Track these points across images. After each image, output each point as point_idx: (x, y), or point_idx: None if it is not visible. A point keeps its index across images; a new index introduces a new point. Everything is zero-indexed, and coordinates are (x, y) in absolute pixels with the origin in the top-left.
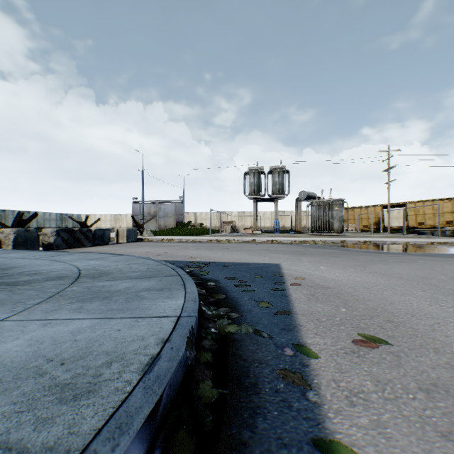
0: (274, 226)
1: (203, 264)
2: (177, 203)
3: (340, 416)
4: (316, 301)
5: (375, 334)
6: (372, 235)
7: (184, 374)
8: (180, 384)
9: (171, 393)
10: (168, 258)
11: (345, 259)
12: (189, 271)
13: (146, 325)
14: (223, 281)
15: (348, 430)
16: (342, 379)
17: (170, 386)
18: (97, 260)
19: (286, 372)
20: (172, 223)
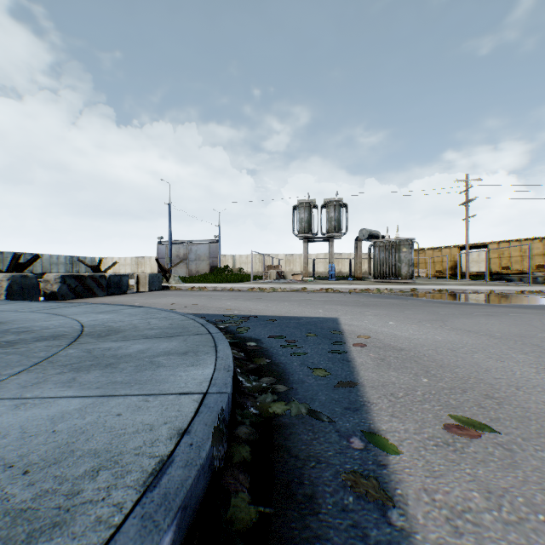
0: (329, 271)
1: (241, 319)
2: (212, 243)
3: None
4: (388, 368)
5: (473, 416)
6: (447, 283)
7: (208, 482)
8: (202, 500)
9: (186, 519)
10: (198, 311)
11: (419, 312)
12: (224, 327)
13: (158, 406)
14: (266, 341)
15: None
16: (437, 489)
17: (185, 509)
18: (108, 314)
19: (355, 476)
20: (206, 268)
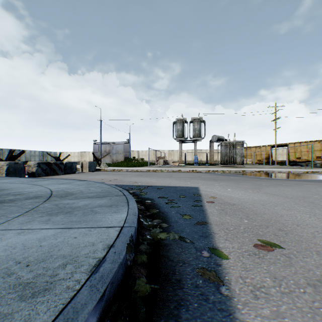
0: (194, 160)
1: (142, 187)
2: (125, 144)
3: (247, 307)
4: (225, 215)
5: (271, 240)
6: (264, 167)
7: (124, 272)
8: (121, 281)
9: (113, 289)
10: (117, 183)
11: (246, 184)
12: (132, 192)
13: (96, 233)
14: (156, 200)
15: (254, 320)
16: (247, 276)
17: (112, 283)
18: (65, 184)
19: (203, 270)
20: (122, 158)
